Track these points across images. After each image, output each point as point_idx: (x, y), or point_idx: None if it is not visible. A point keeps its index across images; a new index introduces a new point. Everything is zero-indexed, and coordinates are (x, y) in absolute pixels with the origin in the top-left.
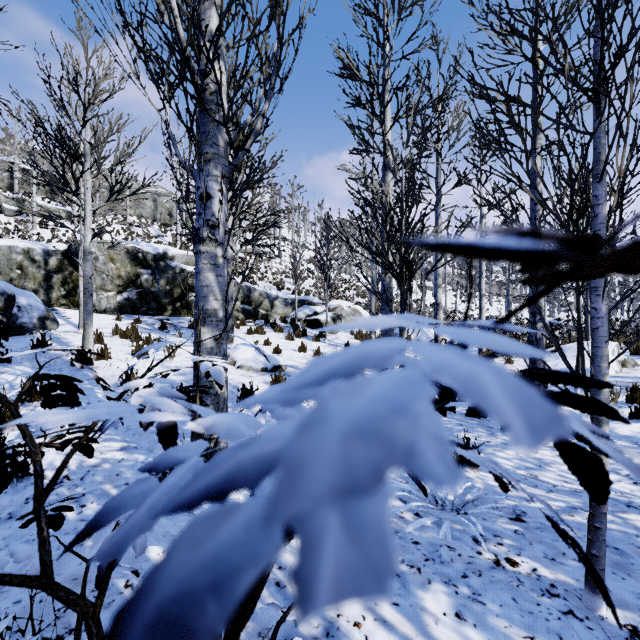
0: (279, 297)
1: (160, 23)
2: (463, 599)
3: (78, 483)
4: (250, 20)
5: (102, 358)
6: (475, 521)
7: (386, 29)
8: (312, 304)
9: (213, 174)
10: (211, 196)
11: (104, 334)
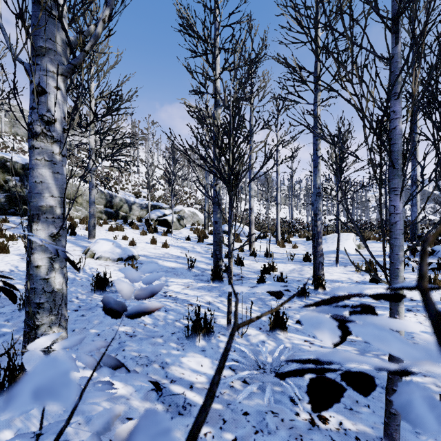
0: (136, 202)
1: None
2: None
3: None
4: None
5: None
6: (293, 385)
7: None
8: (162, 208)
9: (48, 69)
10: (46, 91)
11: None
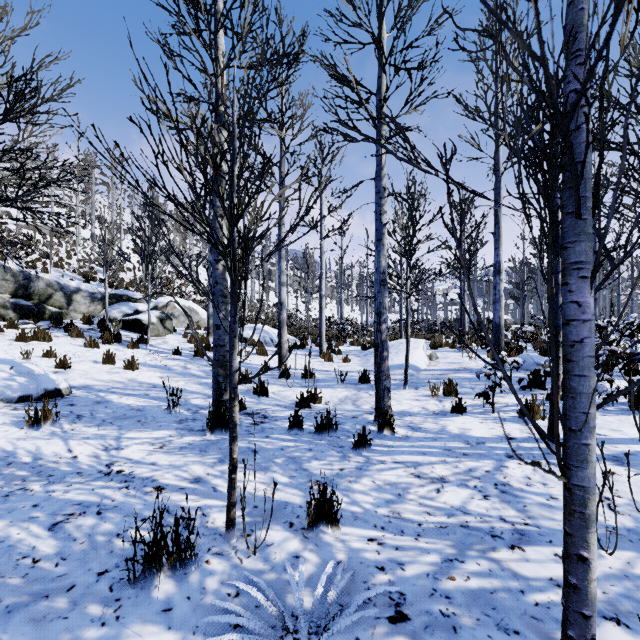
0: (82, 290)
1: None
2: None
3: None
4: None
5: None
6: None
7: None
8: (133, 300)
9: None
10: None
11: None
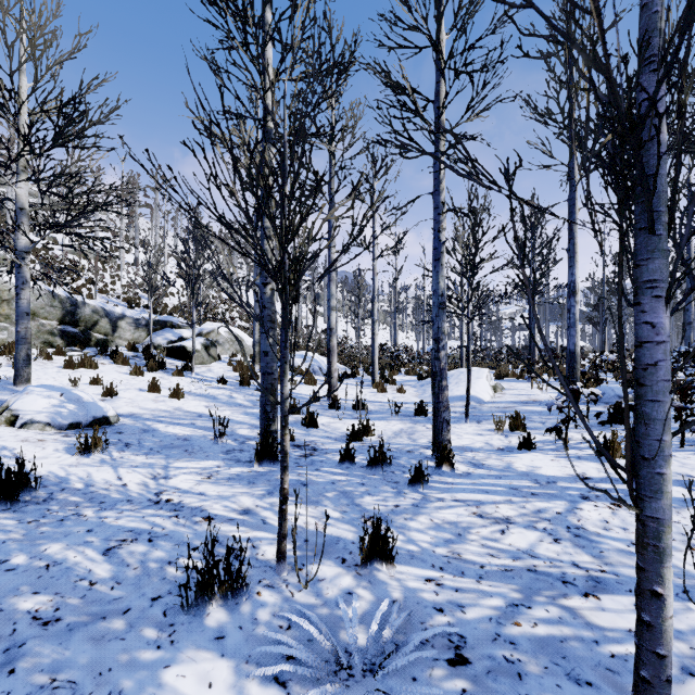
0: (126, 316)
1: None
2: None
3: None
4: None
5: None
6: None
7: None
8: (177, 327)
9: None
10: None
11: None
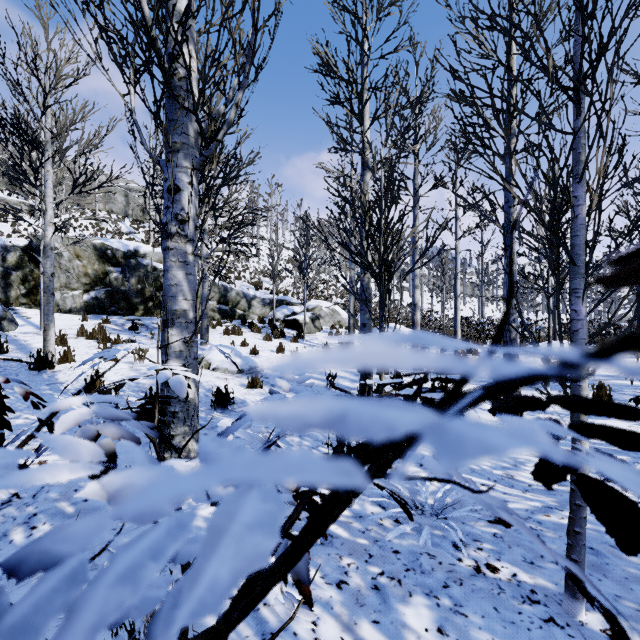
0: (257, 297)
1: (125, 1)
2: (445, 612)
3: (29, 501)
4: (222, 2)
5: (65, 361)
6: (455, 527)
7: (365, 27)
8: (290, 304)
9: (182, 165)
10: (180, 189)
11: (68, 335)
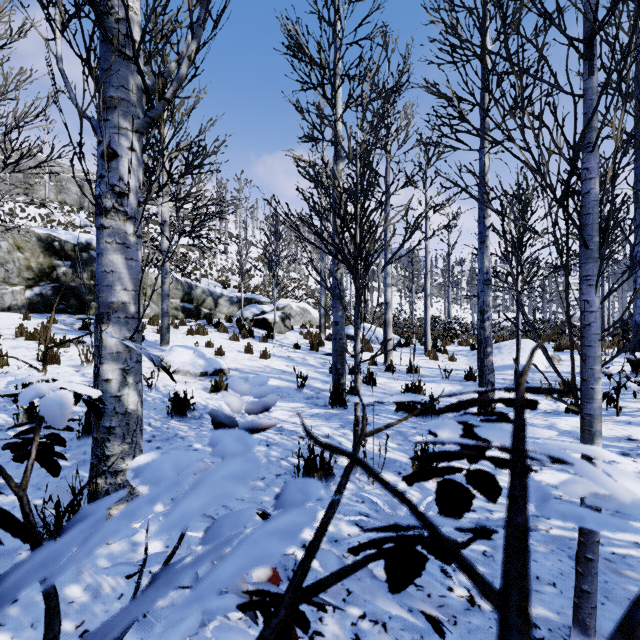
0: (224, 295)
1: None
2: None
3: None
4: None
5: None
6: None
7: (338, 8)
8: (260, 303)
9: (121, 126)
10: (118, 154)
11: (4, 336)
